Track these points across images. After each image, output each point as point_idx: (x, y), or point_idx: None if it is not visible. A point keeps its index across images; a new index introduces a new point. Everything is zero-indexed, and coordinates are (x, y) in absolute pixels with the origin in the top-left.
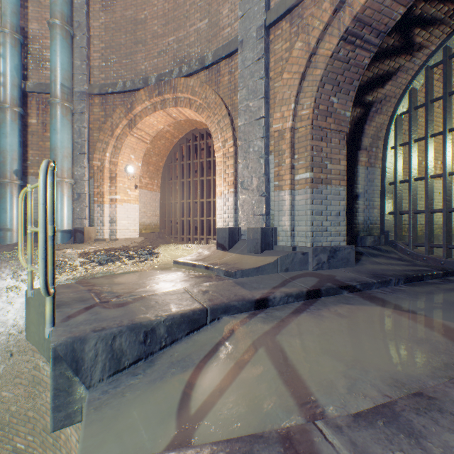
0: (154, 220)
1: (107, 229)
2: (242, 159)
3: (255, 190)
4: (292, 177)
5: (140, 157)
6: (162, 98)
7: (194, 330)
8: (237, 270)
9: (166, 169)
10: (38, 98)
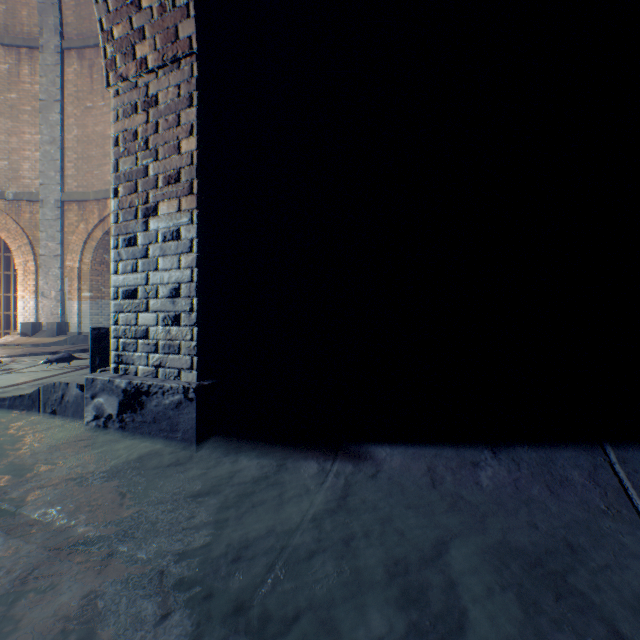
0: None
1: None
2: (44, 278)
3: (55, 299)
4: (80, 294)
5: None
6: None
7: None
8: (42, 343)
9: None
10: None
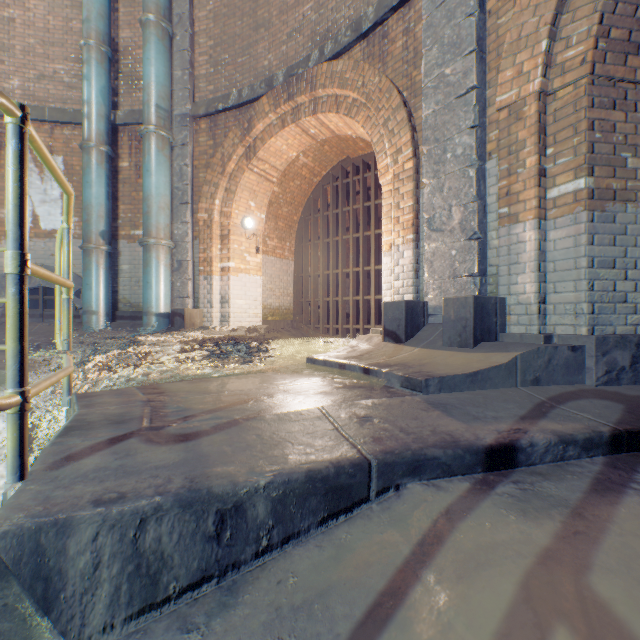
0: (286, 303)
1: (216, 312)
2: (429, 178)
3: (457, 230)
4: (541, 194)
5: (264, 205)
6: (293, 105)
7: (337, 513)
8: (431, 377)
9: (302, 225)
10: (131, 132)
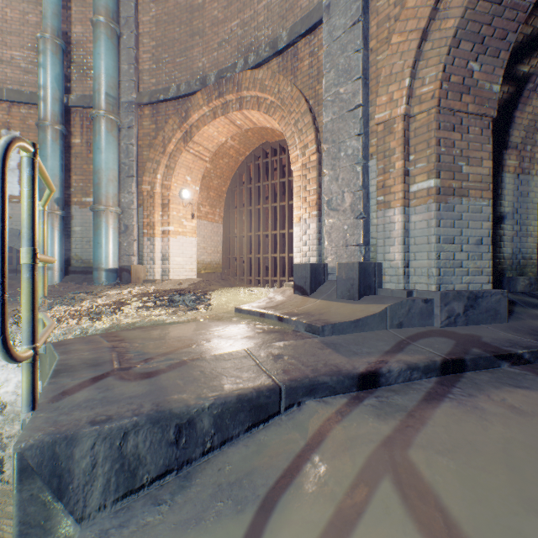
0: (216, 258)
1: (158, 268)
2: (328, 169)
3: (348, 210)
4: (406, 188)
5: (198, 179)
6: (223, 101)
7: (258, 423)
8: (326, 324)
9: (230, 194)
10: (82, 113)
